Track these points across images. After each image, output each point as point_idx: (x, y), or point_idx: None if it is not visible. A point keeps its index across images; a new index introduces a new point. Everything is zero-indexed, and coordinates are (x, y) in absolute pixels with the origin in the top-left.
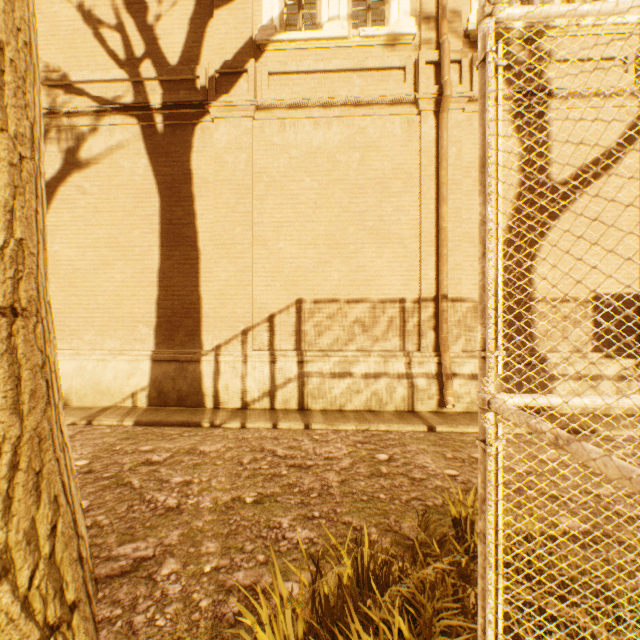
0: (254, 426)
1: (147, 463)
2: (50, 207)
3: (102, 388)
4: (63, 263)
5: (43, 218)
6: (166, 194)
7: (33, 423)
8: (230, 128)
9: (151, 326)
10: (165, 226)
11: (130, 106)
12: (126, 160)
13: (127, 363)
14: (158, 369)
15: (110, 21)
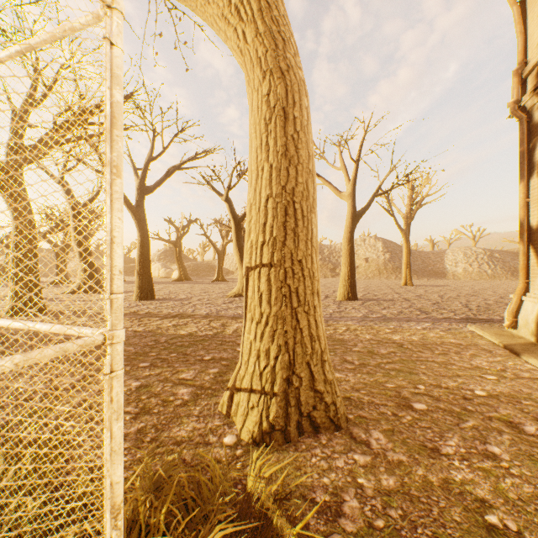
0: None
1: (510, 424)
2: None
3: None
4: None
5: (296, 222)
6: None
7: (275, 310)
8: None
9: None
10: None
11: None
12: None
13: None
14: None
15: None
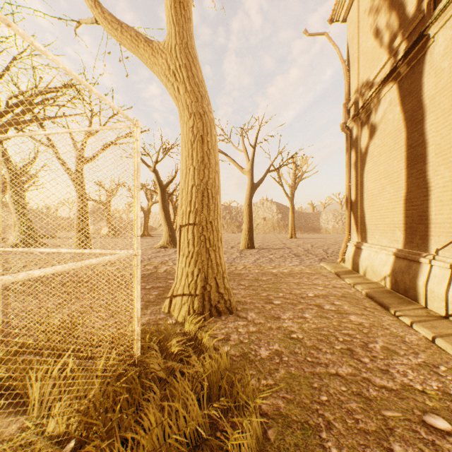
0: (417, 329)
1: (318, 306)
2: (365, 161)
3: (373, 269)
4: (369, 192)
5: (208, 200)
6: (408, 125)
7: (197, 249)
8: (445, 33)
9: (401, 230)
10: (407, 151)
11: (388, 76)
12: (390, 114)
13: (384, 256)
14: (396, 263)
15: (384, 26)
